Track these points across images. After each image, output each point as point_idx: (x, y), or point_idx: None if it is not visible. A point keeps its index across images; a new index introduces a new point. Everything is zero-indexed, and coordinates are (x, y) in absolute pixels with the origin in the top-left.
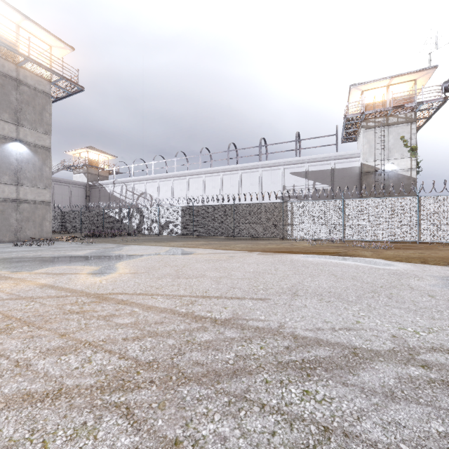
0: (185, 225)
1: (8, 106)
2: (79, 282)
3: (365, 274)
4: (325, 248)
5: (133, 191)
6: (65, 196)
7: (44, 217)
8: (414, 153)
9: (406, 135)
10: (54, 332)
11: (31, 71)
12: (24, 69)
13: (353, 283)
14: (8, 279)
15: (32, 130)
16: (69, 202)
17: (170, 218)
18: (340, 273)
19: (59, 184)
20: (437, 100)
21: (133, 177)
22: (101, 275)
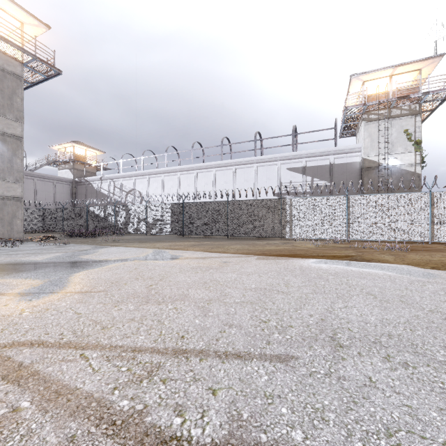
0: (175, 224)
1: None
2: None
3: (413, 293)
4: (333, 250)
5: (121, 188)
6: (49, 192)
7: (14, 214)
8: (419, 147)
9: (410, 128)
10: None
11: None
12: None
13: (412, 312)
14: None
15: None
16: (53, 199)
17: (158, 216)
18: (378, 291)
19: (42, 180)
20: (444, 90)
21: (121, 173)
22: (34, 297)
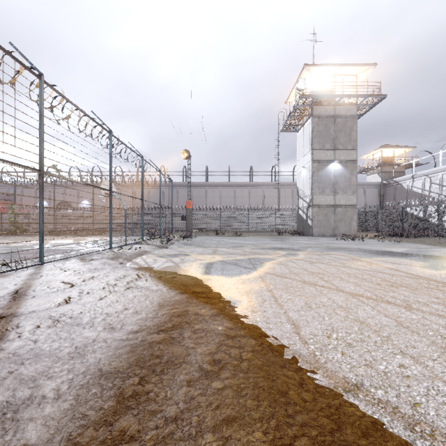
0: None
1: (328, 138)
2: (418, 271)
3: None
4: None
5: (441, 183)
6: (360, 197)
7: (351, 217)
8: None
9: None
10: (428, 295)
11: (342, 105)
12: (338, 105)
13: None
14: (360, 261)
15: (343, 150)
16: (363, 203)
17: None
18: None
19: None
20: None
21: (441, 166)
22: (435, 270)
